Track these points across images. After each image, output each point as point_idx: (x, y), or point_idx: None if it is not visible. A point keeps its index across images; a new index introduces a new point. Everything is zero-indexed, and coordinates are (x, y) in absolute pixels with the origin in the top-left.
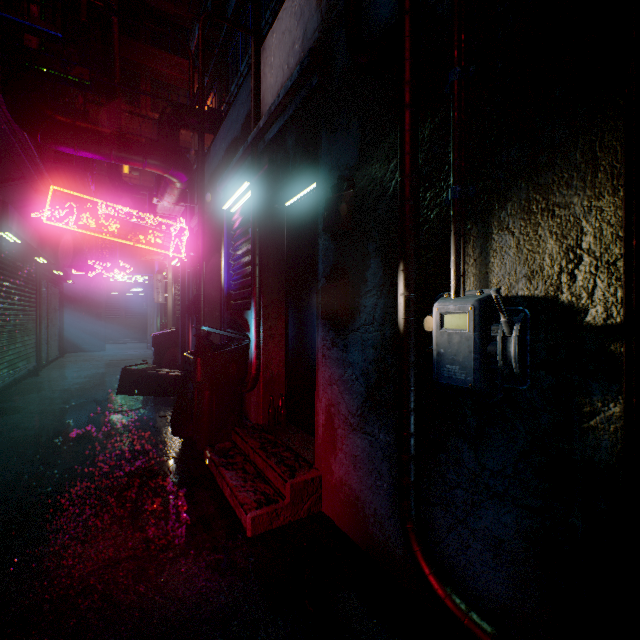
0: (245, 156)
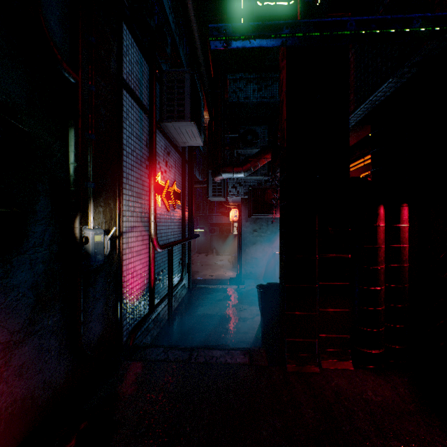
0: None
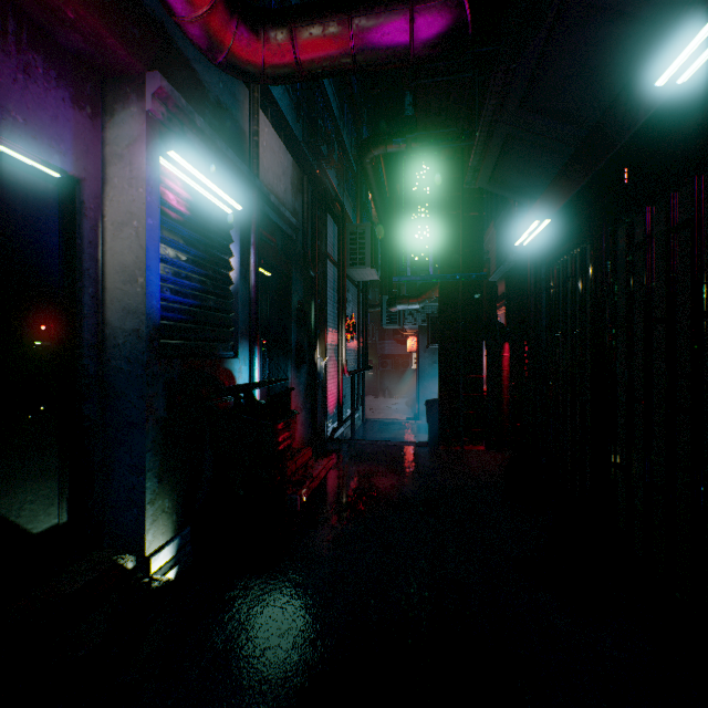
0: (245, 178)
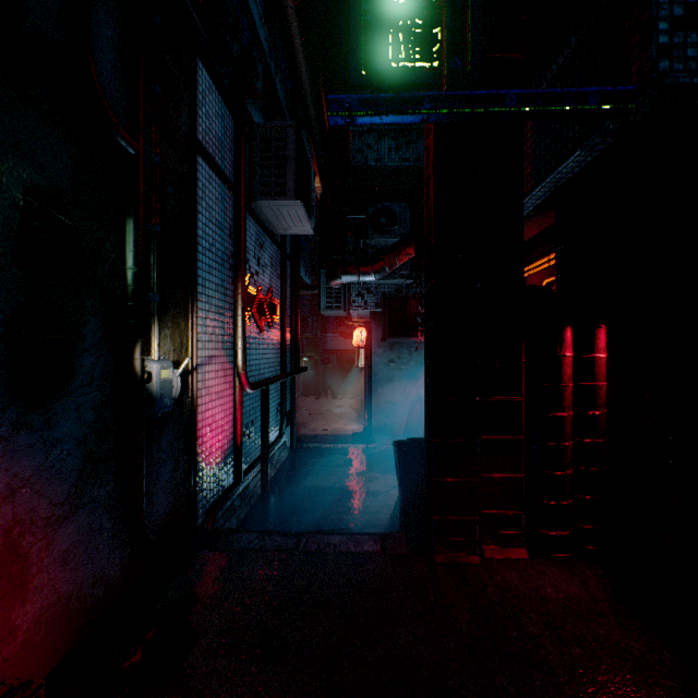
0: None
